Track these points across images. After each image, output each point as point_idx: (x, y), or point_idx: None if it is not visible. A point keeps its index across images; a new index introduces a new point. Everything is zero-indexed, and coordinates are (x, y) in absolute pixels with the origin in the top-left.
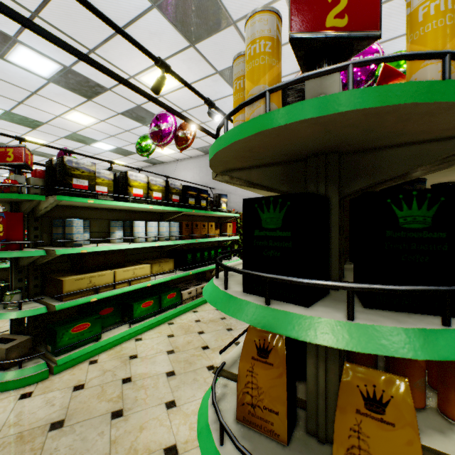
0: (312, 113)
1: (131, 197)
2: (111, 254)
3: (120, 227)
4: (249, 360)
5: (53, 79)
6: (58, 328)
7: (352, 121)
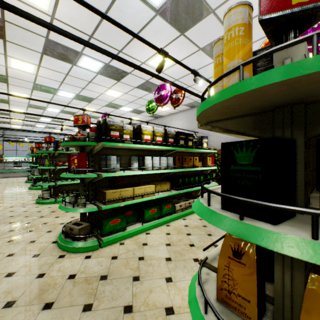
0: (279, 78)
1: (143, 141)
2: (132, 178)
3: (136, 160)
4: (226, 258)
5: (99, 72)
6: (103, 220)
7: (317, 79)
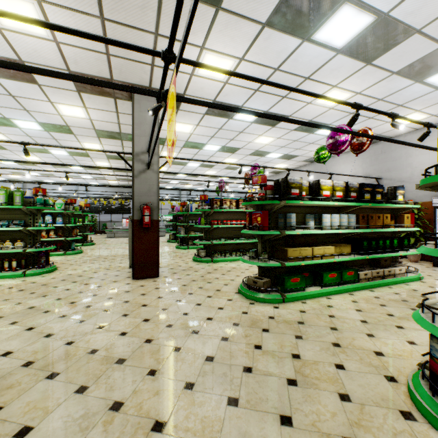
0: None
1: (322, 197)
2: (308, 237)
3: (312, 218)
4: None
5: (254, 121)
6: (285, 277)
7: None
